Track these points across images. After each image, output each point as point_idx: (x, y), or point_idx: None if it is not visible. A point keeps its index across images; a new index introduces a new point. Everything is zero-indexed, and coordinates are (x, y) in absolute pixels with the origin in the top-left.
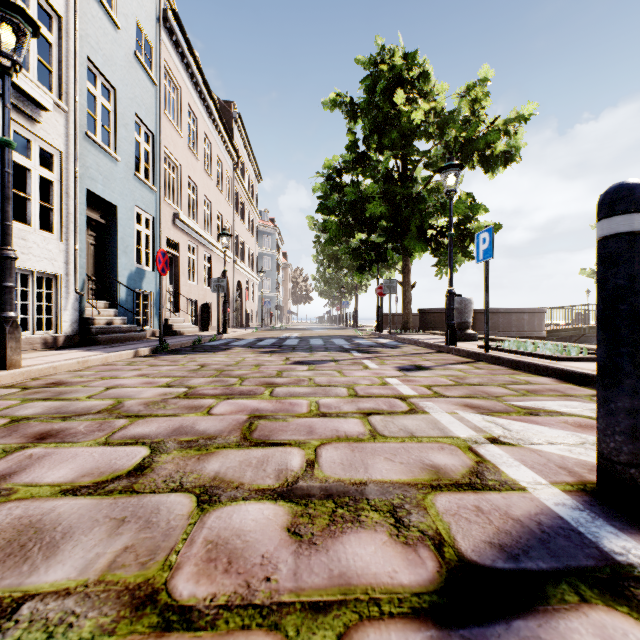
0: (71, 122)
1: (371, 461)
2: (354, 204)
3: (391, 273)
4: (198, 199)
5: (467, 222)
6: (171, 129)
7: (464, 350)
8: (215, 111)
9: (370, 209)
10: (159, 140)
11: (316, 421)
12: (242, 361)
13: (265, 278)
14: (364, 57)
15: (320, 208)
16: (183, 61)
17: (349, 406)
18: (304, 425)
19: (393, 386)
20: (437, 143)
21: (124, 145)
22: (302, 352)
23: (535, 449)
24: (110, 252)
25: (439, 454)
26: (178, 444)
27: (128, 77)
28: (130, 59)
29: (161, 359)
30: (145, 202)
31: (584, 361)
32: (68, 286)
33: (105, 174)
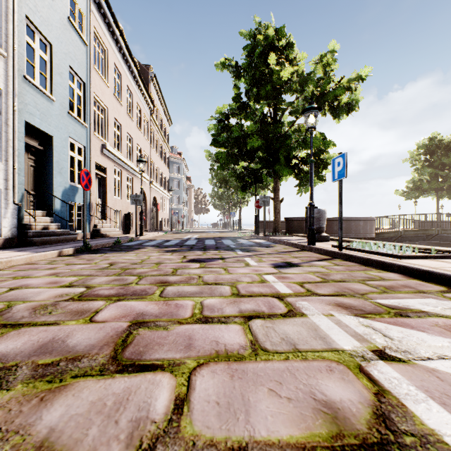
0: (10, 66)
1: (253, 397)
2: (238, 139)
3: (265, 192)
4: (122, 135)
5: (321, 154)
6: (100, 80)
7: (322, 249)
8: (136, 71)
9: (250, 143)
10: (89, 88)
11: (197, 329)
12: (147, 259)
13: (175, 195)
14: (246, 31)
15: (213, 142)
16: (109, 30)
17: (231, 308)
18: (184, 335)
19: (270, 283)
20: (298, 97)
21: (59, 89)
22: (197, 251)
23: (430, 368)
24: (47, 172)
25: (330, 380)
26: (31, 371)
27: (63, 36)
28: (64, 22)
29: (80, 258)
30: (77, 134)
31: (419, 258)
32: (7, 198)
33: (42, 110)
